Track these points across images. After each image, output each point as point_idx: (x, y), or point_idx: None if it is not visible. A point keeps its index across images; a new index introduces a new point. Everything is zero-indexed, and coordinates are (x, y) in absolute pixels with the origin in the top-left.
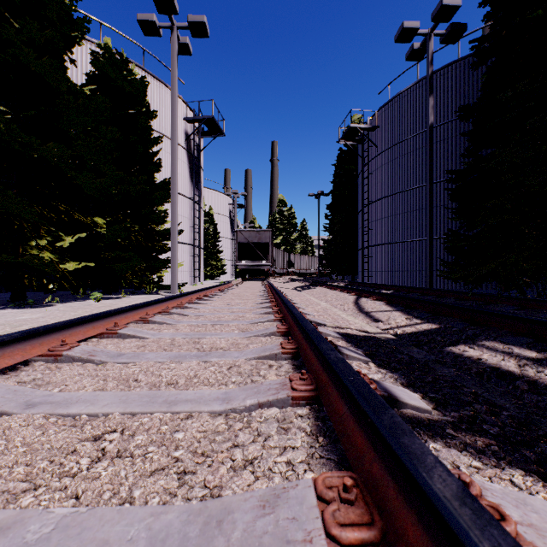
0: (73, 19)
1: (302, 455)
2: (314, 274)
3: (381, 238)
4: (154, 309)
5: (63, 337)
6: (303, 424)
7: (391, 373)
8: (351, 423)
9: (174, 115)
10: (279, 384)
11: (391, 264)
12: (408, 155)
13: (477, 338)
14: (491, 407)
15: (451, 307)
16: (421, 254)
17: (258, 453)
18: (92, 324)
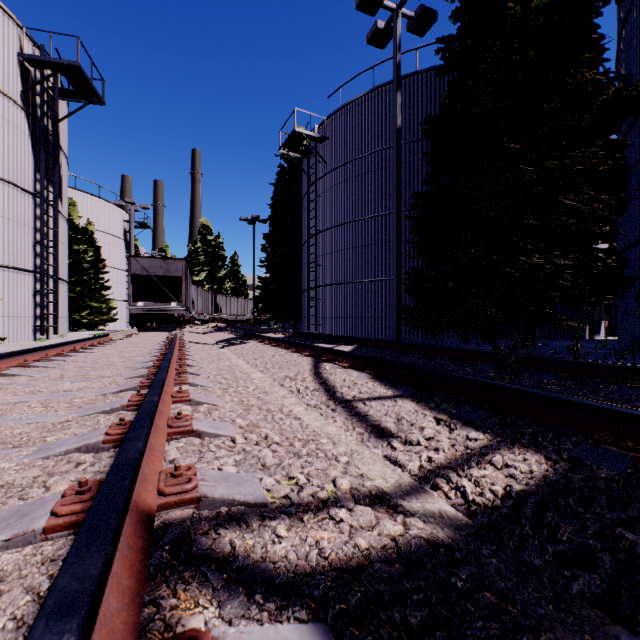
0: None
1: None
2: (247, 321)
3: (331, 276)
4: None
5: None
6: None
7: None
8: None
9: None
10: None
11: (342, 309)
12: (363, 177)
13: None
14: None
15: (530, 395)
16: (377, 297)
17: None
18: None
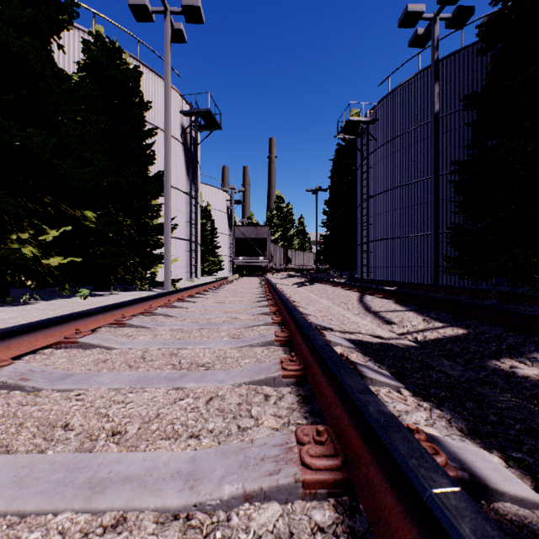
0: (61, 1)
1: None
2: (311, 270)
3: (381, 233)
4: (134, 310)
5: None
6: None
7: (436, 407)
8: None
9: (167, 104)
10: (280, 446)
11: (391, 260)
12: (409, 148)
13: (525, 349)
14: None
15: (478, 307)
16: (423, 249)
17: None
18: (45, 331)
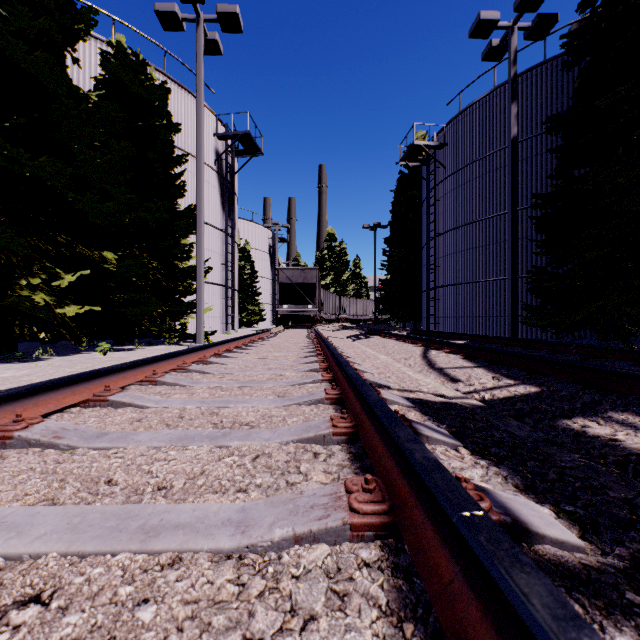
0: (76, 8)
1: None
2: (369, 321)
3: (450, 277)
4: (166, 366)
5: (23, 408)
6: (373, 586)
7: (494, 465)
8: (474, 613)
9: (200, 127)
10: (330, 496)
11: (462, 309)
12: (484, 178)
13: (600, 408)
14: None
15: (554, 363)
16: (499, 296)
17: None
18: (72, 388)
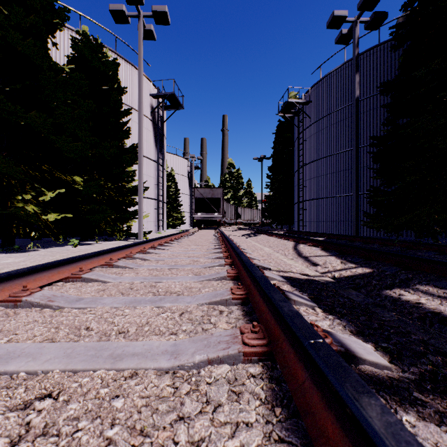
0: (55, 8)
1: (257, 436)
2: (257, 224)
3: (314, 193)
4: (119, 255)
5: (27, 282)
6: (257, 388)
7: (337, 319)
8: (316, 398)
9: (141, 90)
10: (230, 336)
11: (322, 215)
12: (337, 125)
13: (411, 282)
14: (443, 357)
15: (382, 253)
16: (347, 207)
17: (206, 432)
18: (58, 269)
